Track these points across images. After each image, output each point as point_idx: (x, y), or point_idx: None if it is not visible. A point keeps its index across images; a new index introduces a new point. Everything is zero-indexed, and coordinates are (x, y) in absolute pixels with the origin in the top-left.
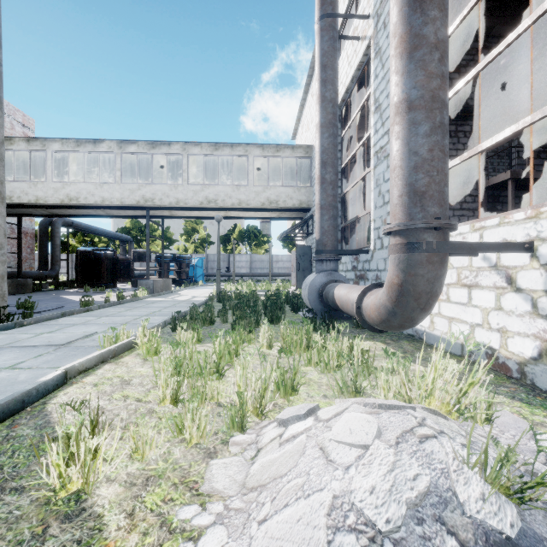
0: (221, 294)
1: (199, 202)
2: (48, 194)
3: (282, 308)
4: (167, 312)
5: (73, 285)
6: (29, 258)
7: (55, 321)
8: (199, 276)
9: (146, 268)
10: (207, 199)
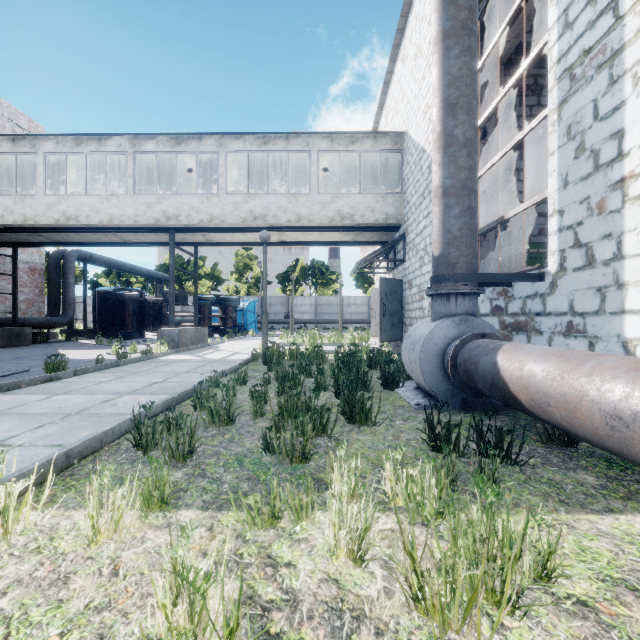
0: (271, 350)
1: (241, 219)
2: (39, 212)
3: (366, 380)
4: (174, 384)
5: (90, 335)
6: (37, 301)
7: None
8: (250, 323)
9: (170, 313)
10: (252, 214)
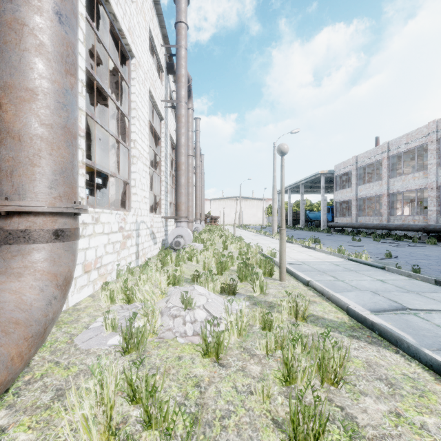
0: None
1: None
2: None
3: None
4: None
5: None
6: None
7: None
8: None
9: None
10: None
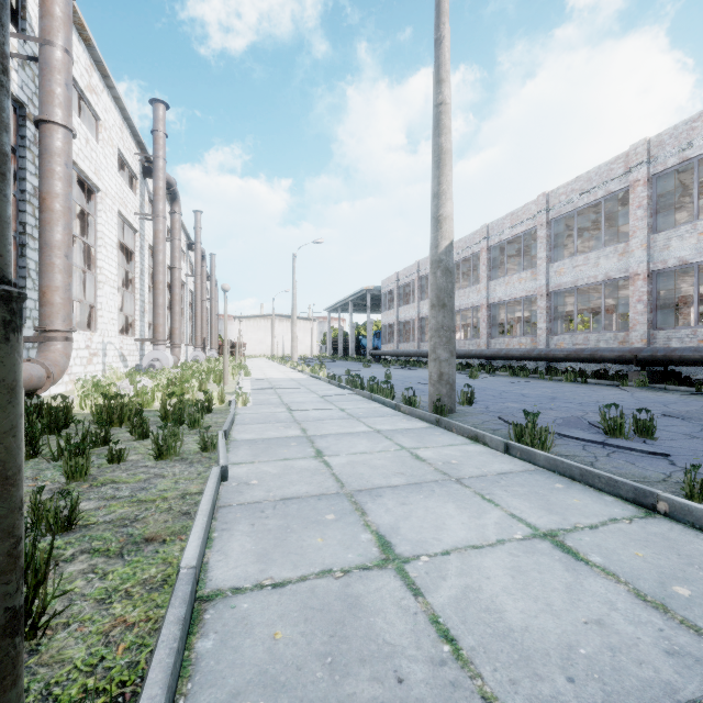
0: None
1: None
2: None
3: None
4: (283, 452)
5: None
6: None
7: (403, 419)
8: None
9: None
10: None
